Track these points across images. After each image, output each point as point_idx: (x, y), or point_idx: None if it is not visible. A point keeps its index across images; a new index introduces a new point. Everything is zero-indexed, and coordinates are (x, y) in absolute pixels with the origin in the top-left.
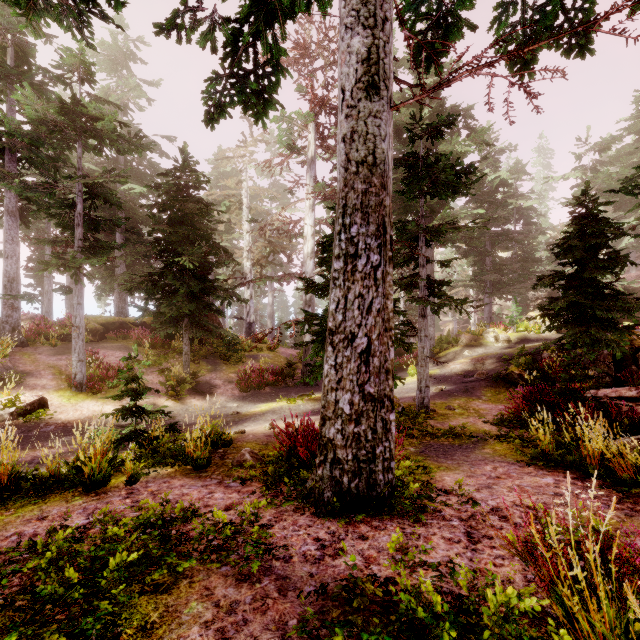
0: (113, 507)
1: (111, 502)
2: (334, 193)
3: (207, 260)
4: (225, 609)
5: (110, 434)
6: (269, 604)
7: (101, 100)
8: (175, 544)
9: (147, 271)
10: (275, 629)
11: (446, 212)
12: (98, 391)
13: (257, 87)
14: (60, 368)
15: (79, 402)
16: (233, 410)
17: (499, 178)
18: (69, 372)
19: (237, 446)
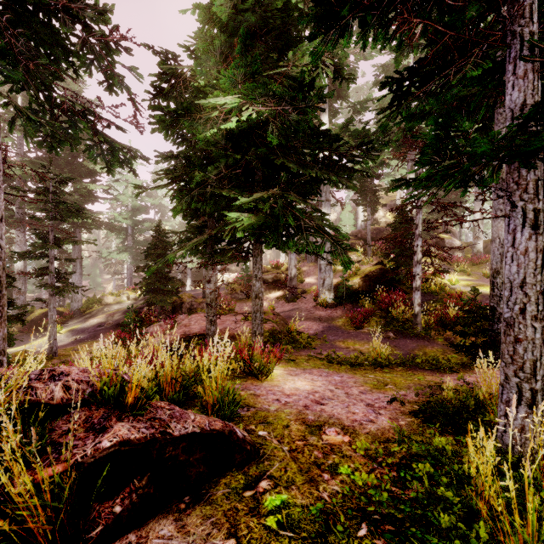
0: None
1: None
2: None
3: None
4: None
5: None
6: None
7: None
8: None
9: None
10: None
11: (87, 212)
12: None
13: None
14: None
15: None
16: None
17: (141, 183)
18: None
19: None
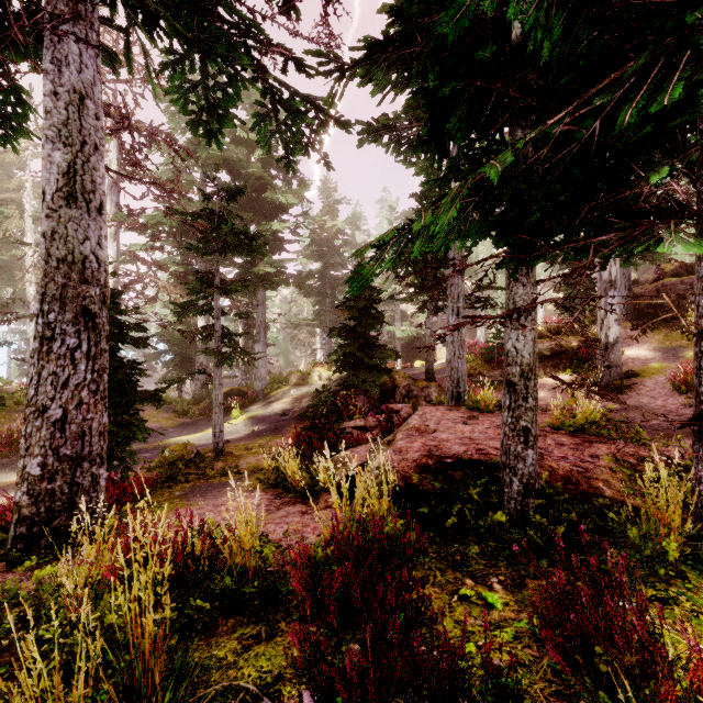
0: None
1: None
2: (144, 224)
3: None
4: None
5: None
6: None
7: None
8: None
9: None
10: None
11: (270, 259)
12: None
13: None
14: None
15: None
16: None
17: (336, 227)
18: None
19: None
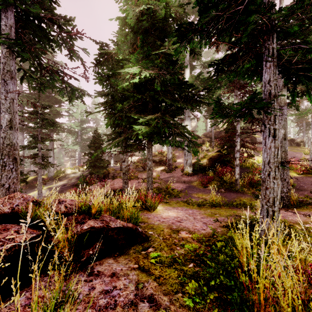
0: None
1: None
2: None
3: None
4: None
5: None
6: None
7: None
8: None
9: None
10: None
11: (57, 123)
12: None
13: None
14: None
15: None
16: None
17: (86, 106)
18: None
19: None
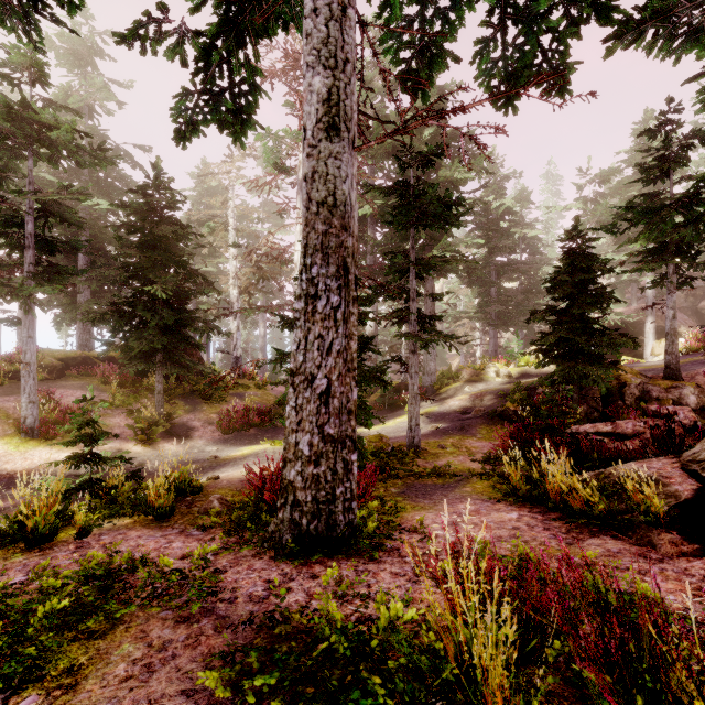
0: (57, 562)
1: (56, 557)
2: None
3: (183, 289)
4: (156, 647)
5: (59, 484)
6: (202, 640)
7: (57, 105)
8: (117, 593)
9: (117, 298)
10: (201, 660)
11: (445, 241)
12: (53, 437)
13: (233, 106)
14: (7, 411)
15: (29, 450)
16: (212, 454)
17: (504, 206)
18: (18, 415)
19: (208, 493)
